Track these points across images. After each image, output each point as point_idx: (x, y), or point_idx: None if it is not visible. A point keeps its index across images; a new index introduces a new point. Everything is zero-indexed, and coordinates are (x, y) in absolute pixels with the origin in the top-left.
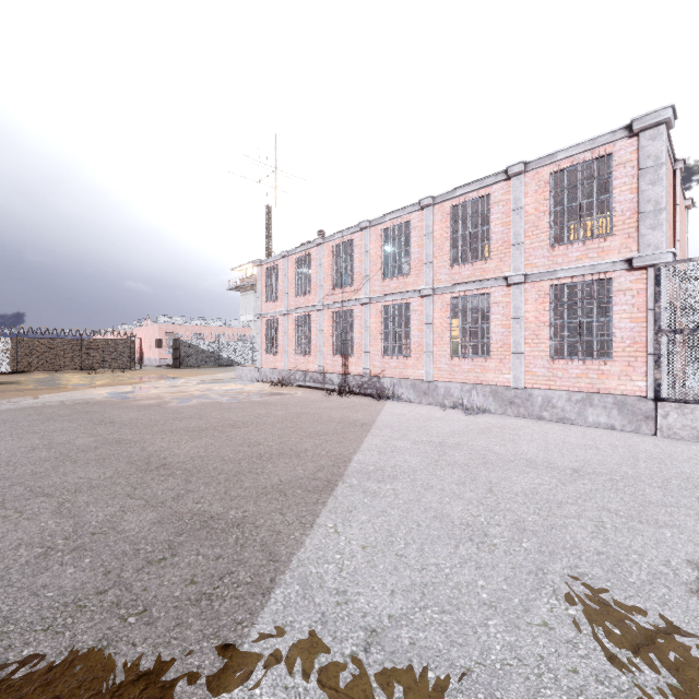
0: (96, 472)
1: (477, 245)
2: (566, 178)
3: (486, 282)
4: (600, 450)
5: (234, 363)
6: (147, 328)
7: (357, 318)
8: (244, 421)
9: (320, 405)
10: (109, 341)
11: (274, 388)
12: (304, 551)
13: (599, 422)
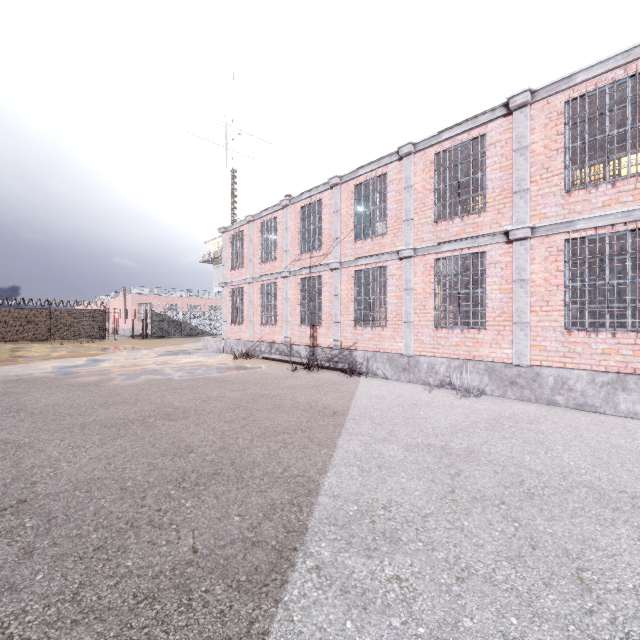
0: None
1: (468, 196)
2: (587, 105)
3: (480, 239)
4: None
5: (205, 333)
6: (122, 299)
7: (326, 285)
8: (186, 407)
9: (284, 383)
10: (79, 311)
11: (238, 360)
12: None
13: (635, 411)
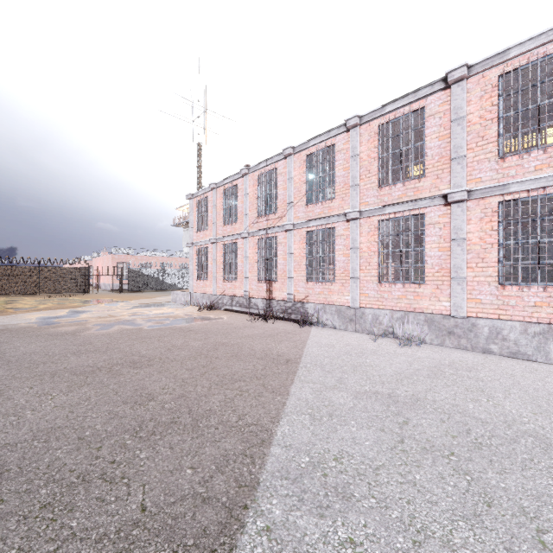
0: None
1: (409, 163)
2: (520, 78)
3: (420, 202)
4: None
5: (176, 287)
6: (103, 258)
7: (281, 244)
8: (151, 355)
9: (242, 333)
10: (65, 268)
11: (202, 312)
12: None
13: None
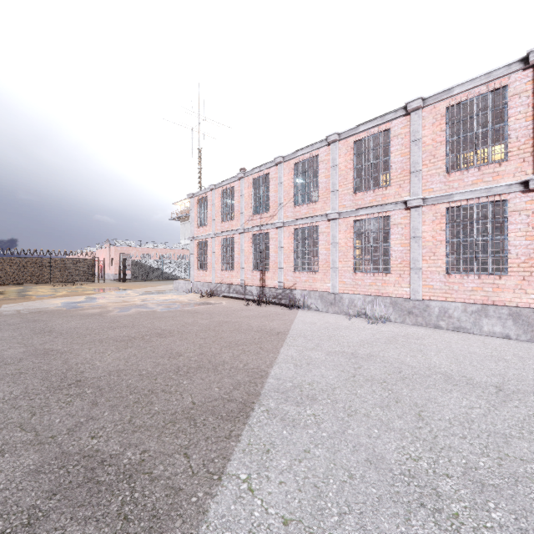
0: (3, 391)
1: (378, 174)
2: (461, 111)
3: (386, 206)
4: (509, 362)
5: (174, 277)
6: (106, 249)
7: (273, 239)
8: (171, 329)
9: (241, 314)
10: (74, 259)
11: (203, 298)
12: (205, 529)
13: (494, 331)
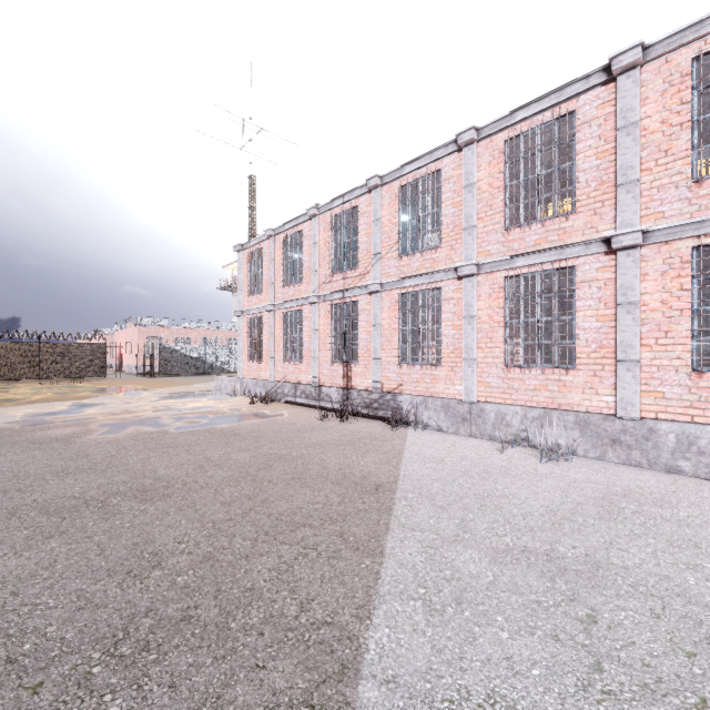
0: None
1: (552, 193)
2: None
3: (569, 249)
4: None
5: (222, 370)
6: (127, 331)
7: (364, 312)
8: (172, 477)
9: (309, 439)
10: (74, 345)
11: (255, 405)
12: None
13: None
